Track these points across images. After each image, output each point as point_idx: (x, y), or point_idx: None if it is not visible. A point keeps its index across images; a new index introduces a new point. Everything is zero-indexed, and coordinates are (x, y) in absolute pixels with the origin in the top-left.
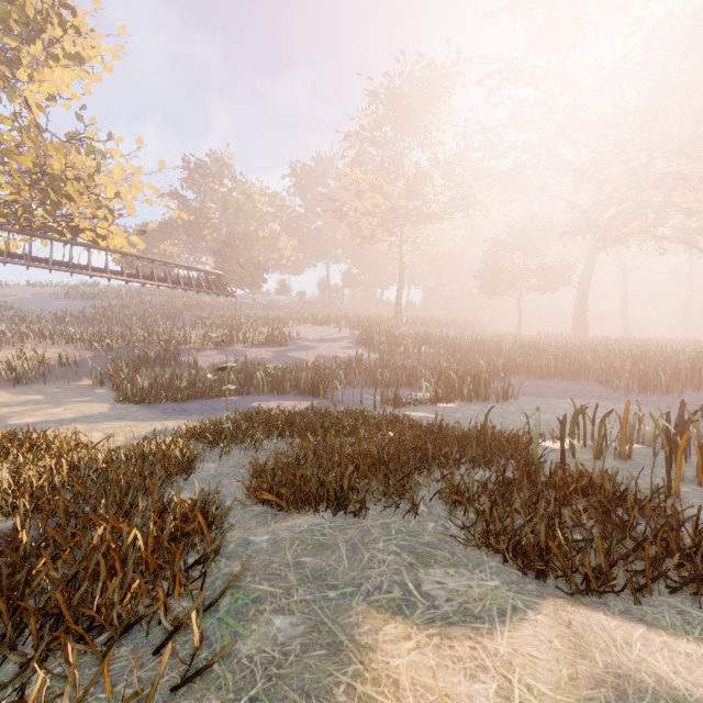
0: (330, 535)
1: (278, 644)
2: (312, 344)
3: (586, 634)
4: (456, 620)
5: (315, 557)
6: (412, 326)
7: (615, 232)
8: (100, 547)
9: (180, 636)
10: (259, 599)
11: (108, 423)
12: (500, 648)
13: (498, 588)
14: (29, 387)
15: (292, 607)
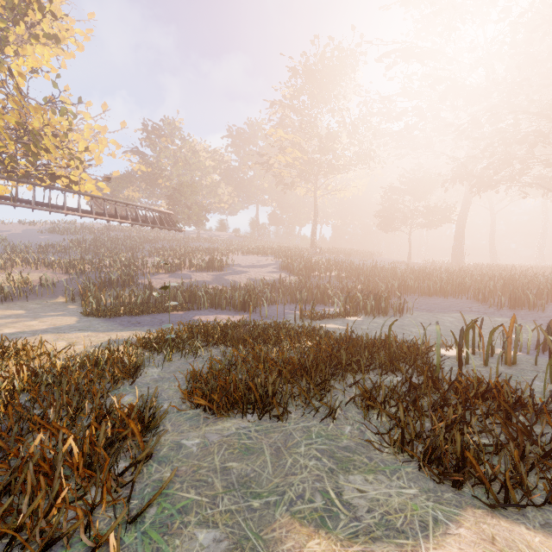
0: (255, 439)
1: None
2: (244, 269)
3: (512, 551)
4: (379, 534)
5: (241, 462)
6: (324, 255)
7: (487, 179)
8: (34, 456)
9: None
10: (185, 509)
11: (73, 333)
12: None
13: (416, 496)
14: (14, 303)
15: (217, 519)
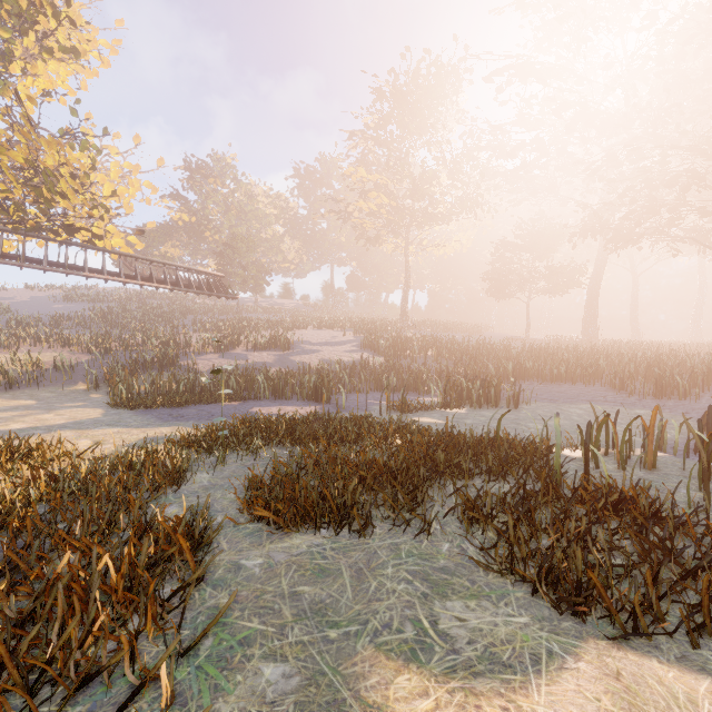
0: (331, 558)
1: (267, 702)
2: (316, 347)
3: (640, 689)
4: (481, 669)
5: (315, 586)
6: (418, 330)
7: (627, 232)
8: (63, 577)
9: (149, 691)
10: (247, 640)
11: (98, 429)
12: (538, 709)
13: (528, 626)
14: (21, 391)
15: (286, 652)
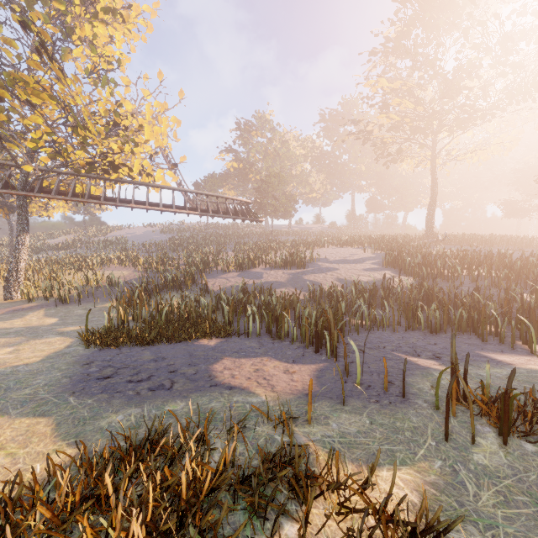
0: None
1: None
2: (332, 265)
3: None
4: None
5: None
6: (447, 244)
7: None
8: None
9: None
10: None
11: None
12: None
13: None
14: (66, 307)
15: None
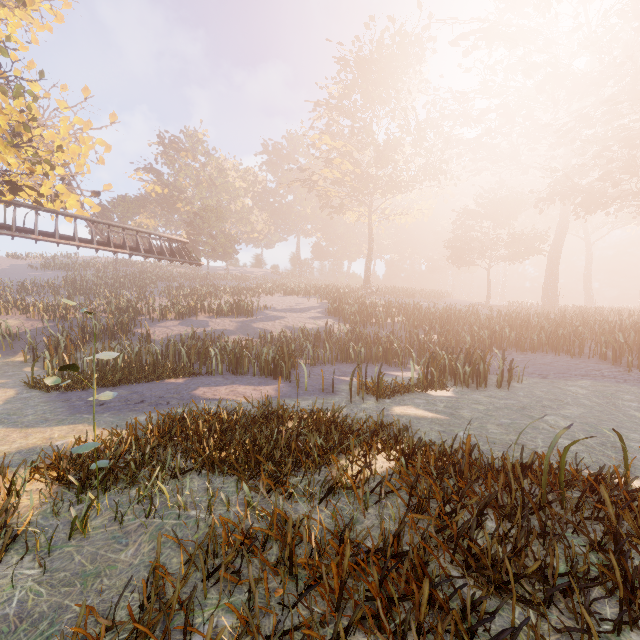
0: None
1: None
2: (280, 314)
3: None
4: None
5: None
6: (381, 296)
7: (598, 196)
8: None
9: None
10: None
11: None
12: None
13: None
14: None
15: None
